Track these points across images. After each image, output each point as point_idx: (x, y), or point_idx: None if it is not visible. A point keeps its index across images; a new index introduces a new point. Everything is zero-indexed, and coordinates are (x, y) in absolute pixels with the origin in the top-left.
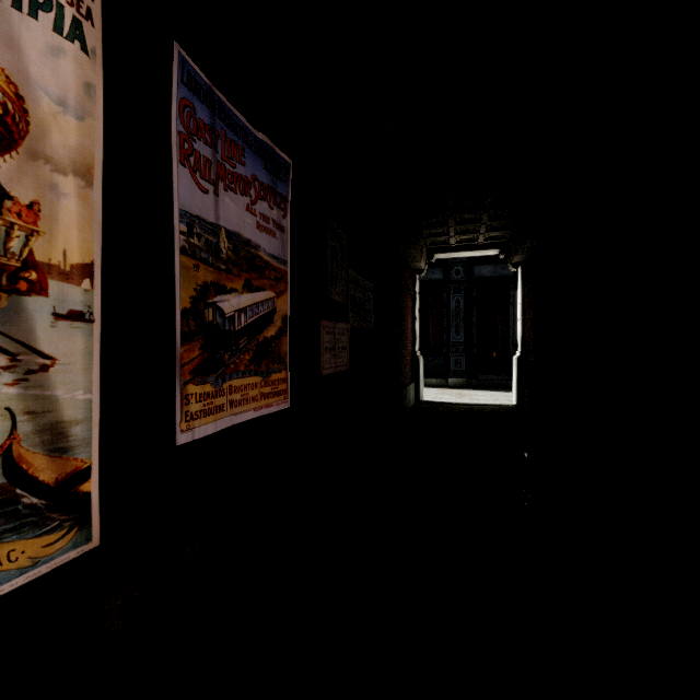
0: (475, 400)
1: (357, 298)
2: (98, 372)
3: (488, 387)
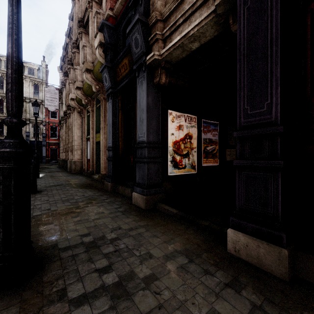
0: None
1: None
2: (196, 156)
3: None
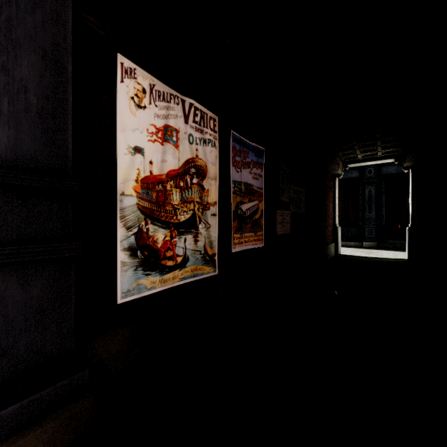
0: (379, 256)
1: (294, 197)
2: (217, 229)
3: (393, 249)
